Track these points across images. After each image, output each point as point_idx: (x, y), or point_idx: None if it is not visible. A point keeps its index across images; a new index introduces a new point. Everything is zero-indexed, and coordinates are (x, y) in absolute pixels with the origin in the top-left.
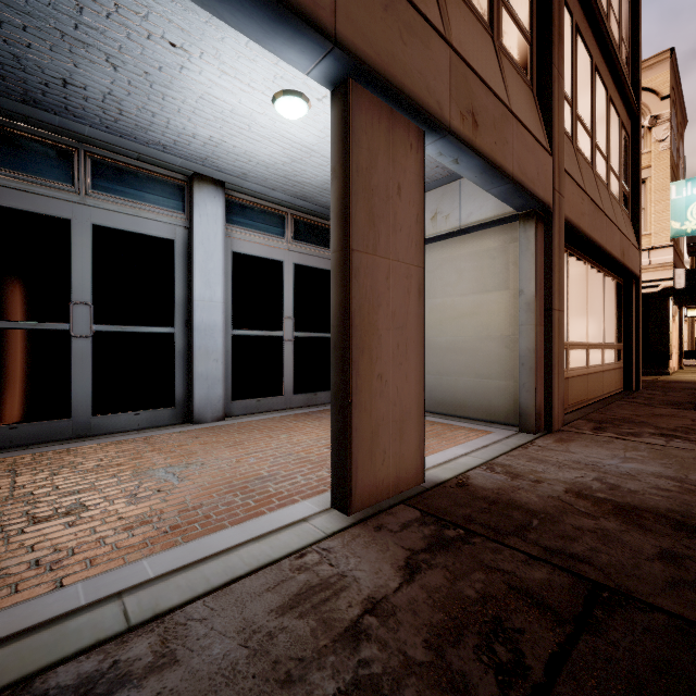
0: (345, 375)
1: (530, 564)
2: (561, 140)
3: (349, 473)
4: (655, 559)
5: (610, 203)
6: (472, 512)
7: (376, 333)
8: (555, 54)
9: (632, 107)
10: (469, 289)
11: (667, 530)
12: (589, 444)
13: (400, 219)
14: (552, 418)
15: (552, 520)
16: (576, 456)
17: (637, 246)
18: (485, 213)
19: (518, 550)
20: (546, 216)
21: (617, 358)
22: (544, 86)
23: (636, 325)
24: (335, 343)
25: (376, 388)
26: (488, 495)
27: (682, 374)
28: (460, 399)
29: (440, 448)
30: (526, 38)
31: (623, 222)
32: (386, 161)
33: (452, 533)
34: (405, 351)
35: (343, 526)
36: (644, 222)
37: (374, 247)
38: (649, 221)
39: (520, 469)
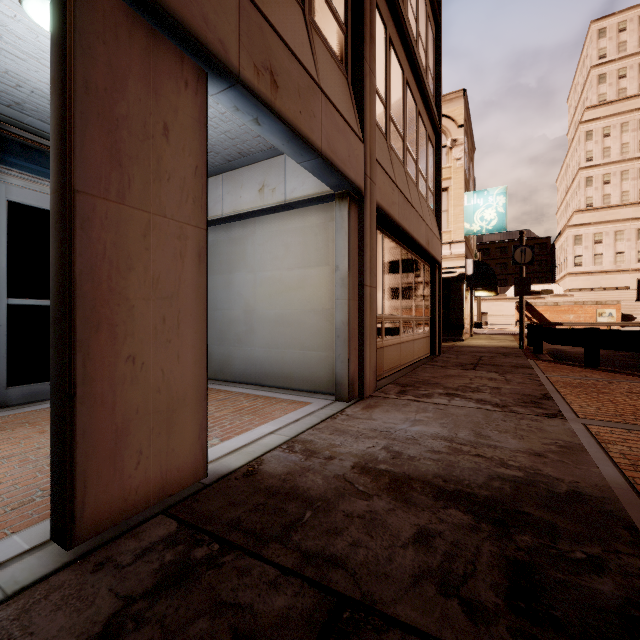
0: (64, 360)
1: (277, 585)
2: (373, 132)
3: (70, 492)
4: (410, 544)
5: (418, 199)
6: (243, 513)
7: (125, 303)
8: (367, 51)
9: (436, 124)
10: (295, 264)
11: (429, 500)
12: (391, 408)
13: (168, 166)
14: (364, 385)
15: (327, 508)
16: (376, 423)
17: (440, 238)
18: (307, 190)
19: (271, 564)
20: (359, 199)
21: (425, 329)
22: (357, 78)
23: (439, 302)
24: (54, 315)
25: (125, 374)
26: (273, 484)
27: (471, 340)
28: (287, 371)
29: (250, 427)
30: (341, 27)
31: (429, 217)
32: (143, 89)
33: (203, 552)
34: (176, 326)
35: (45, 573)
36: (447, 221)
37: (121, 193)
38: (451, 221)
39: (319, 444)
